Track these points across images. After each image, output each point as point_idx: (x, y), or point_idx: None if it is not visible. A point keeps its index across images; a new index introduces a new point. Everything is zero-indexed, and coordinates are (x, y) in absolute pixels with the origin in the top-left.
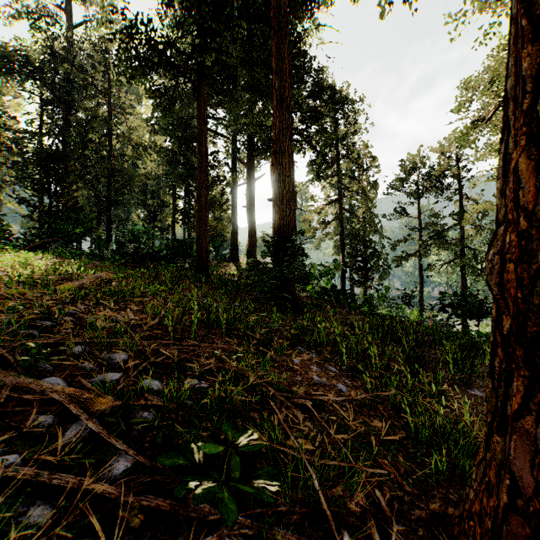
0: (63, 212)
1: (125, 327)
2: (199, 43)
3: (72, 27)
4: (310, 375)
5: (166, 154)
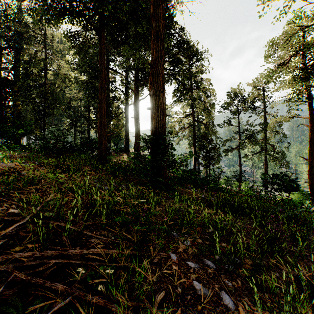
0: (10, 119)
1: None
2: None
3: (21, 0)
4: (190, 280)
5: (82, 83)
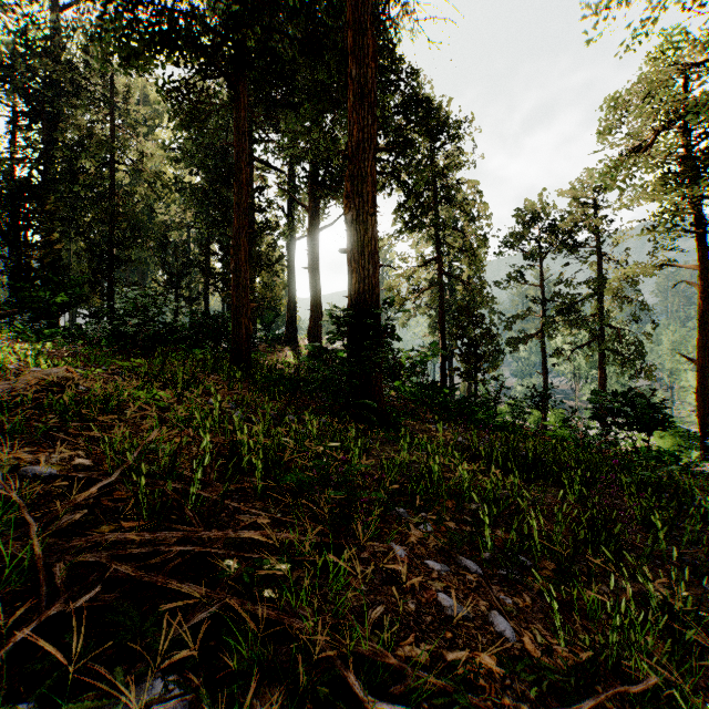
0: (37, 272)
1: (49, 490)
2: (234, 12)
3: (59, 9)
4: (431, 591)
5: (194, 192)
